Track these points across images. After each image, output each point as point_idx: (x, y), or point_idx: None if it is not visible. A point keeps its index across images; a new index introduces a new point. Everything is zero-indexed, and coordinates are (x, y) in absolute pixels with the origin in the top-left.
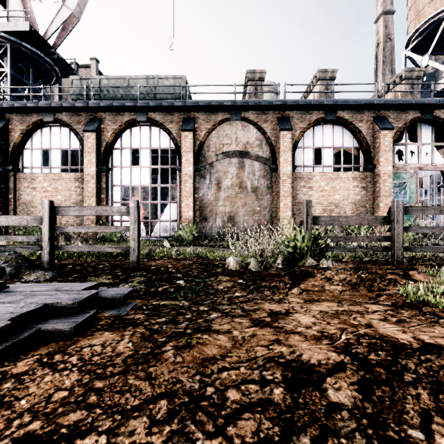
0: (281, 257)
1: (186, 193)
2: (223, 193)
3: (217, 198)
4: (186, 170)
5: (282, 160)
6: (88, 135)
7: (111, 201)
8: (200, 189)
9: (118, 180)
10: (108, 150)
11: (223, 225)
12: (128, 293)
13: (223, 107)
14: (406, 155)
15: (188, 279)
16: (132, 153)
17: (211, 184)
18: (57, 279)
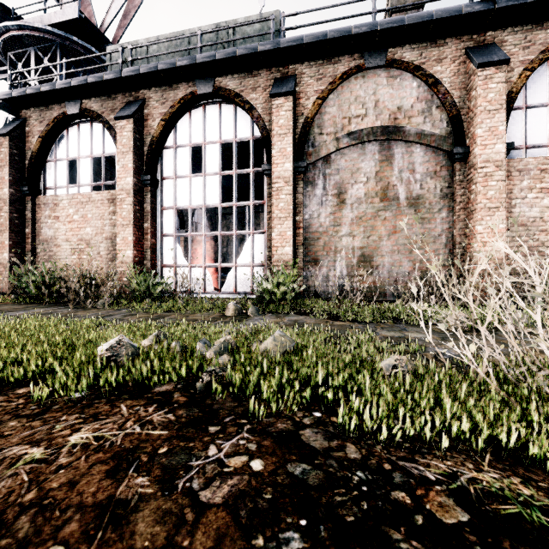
0: None
1: (279, 212)
2: (348, 211)
3: (337, 222)
4: (280, 169)
5: (481, 132)
6: (122, 125)
7: (160, 234)
8: (305, 207)
9: (170, 198)
10: (154, 149)
11: (350, 273)
12: None
13: (351, 41)
14: None
15: None
16: None
17: (325, 195)
18: None
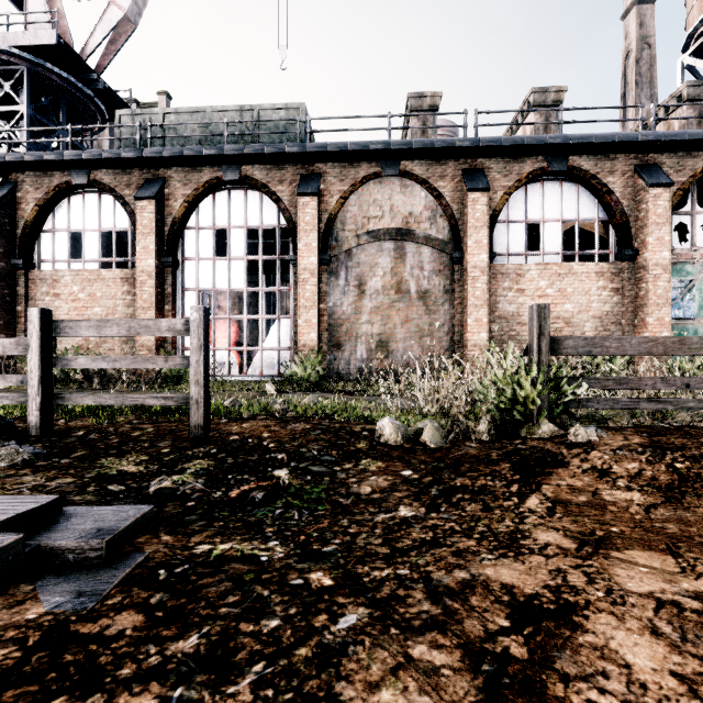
0: (486, 419)
1: (305, 301)
2: (368, 301)
3: (358, 310)
4: (306, 262)
5: (471, 243)
6: (143, 206)
7: (181, 316)
8: (329, 295)
9: (193, 280)
10: (176, 230)
11: (369, 357)
12: (132, 526)
13: (369, 153)
14: (693, 233)
15: (298, 465)
16: (219, 239)
17: (348, 286)
18: (36, 464)
